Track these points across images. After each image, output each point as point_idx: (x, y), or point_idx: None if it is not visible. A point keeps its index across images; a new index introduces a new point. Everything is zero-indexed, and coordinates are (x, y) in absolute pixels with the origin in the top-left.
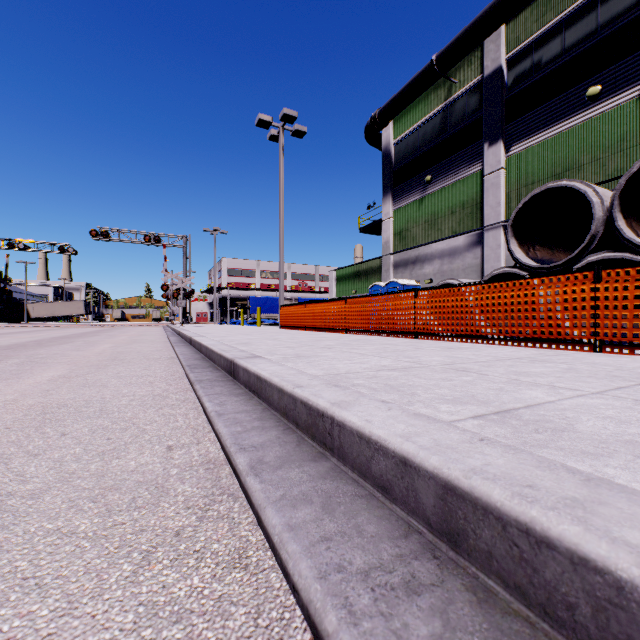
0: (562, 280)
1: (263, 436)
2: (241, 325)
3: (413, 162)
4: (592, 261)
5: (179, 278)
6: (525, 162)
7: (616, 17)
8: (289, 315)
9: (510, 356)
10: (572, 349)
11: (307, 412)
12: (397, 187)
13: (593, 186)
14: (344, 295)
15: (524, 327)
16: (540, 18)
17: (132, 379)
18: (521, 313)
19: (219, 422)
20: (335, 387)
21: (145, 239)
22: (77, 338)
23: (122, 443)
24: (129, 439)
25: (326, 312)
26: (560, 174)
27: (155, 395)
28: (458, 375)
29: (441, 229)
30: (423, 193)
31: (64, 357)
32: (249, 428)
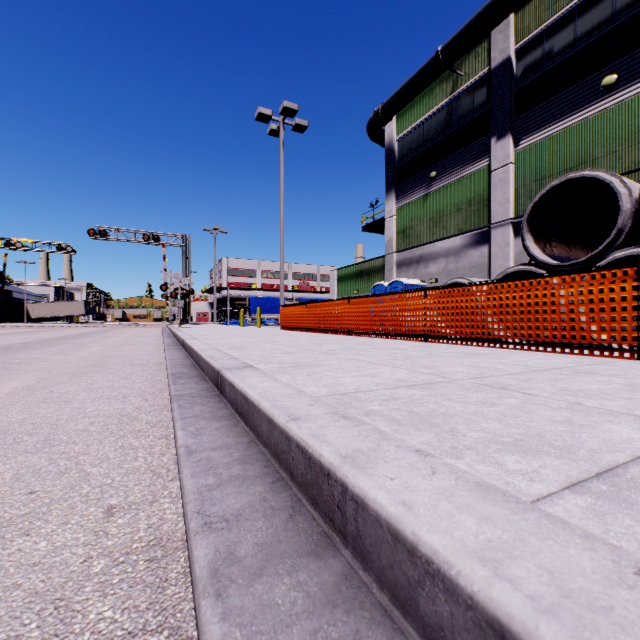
0: (597, 277)
1: (242, 496)
2: (241, 326)
3: (417, 158)
4: (619, 257)
5: (178, 278)
6: (535, 156)
7: (633, 2)
8: (289, 316)
9: (544, 365)
10: (609, 356)
11: (305, 462)
12: (401, 184)
13: (620, 176)
14: (346, 295)
15: (551, 330)
16: (551, 6)
17: (104, 392)
18: (547, 315)
19: (186, 467)
20: (344, 420)
21: (144, 238)
22: (68, 340)
23: (46, 501)
24: (59, 493)
25: (328, 313)
26: (573, 168)
27: (123, 415)
28: (498, 395)
29: (446, 227)
30: (428, 190)
31: (42, 362)
32: (225, 479)
